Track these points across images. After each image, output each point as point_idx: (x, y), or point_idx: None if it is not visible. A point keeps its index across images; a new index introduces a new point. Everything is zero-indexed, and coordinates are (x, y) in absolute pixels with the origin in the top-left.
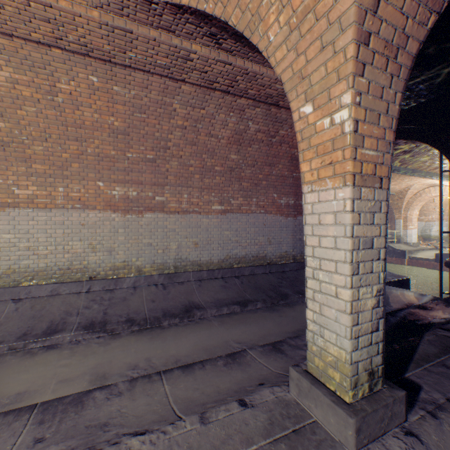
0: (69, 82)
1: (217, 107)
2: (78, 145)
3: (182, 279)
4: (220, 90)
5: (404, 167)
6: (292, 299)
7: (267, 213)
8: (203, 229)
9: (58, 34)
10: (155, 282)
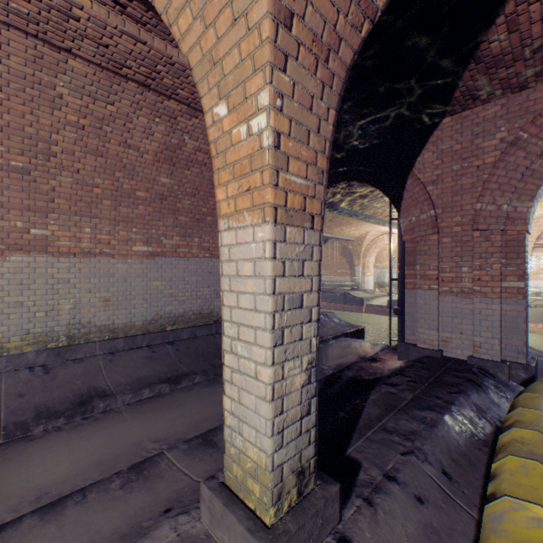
0: None
1: (135, 106)
2: None
3: (82, 354)
4: (135, 80)
5: (361, 213)
6: None
7: (214, 257)
8: (119, 279)
9: None
10: (30, 363)
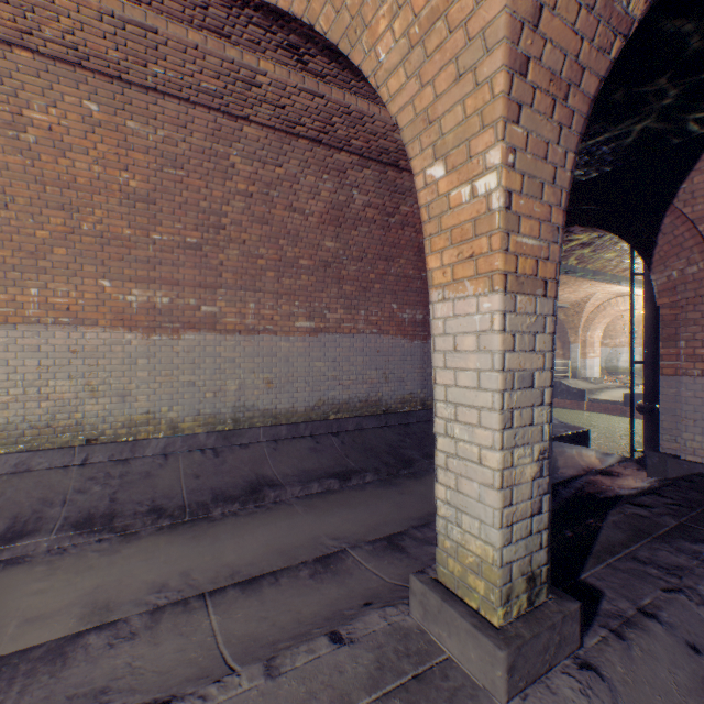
0: (47, 109)
1: (303, 165)
2: (65, 216)
3: (246, 439)
4: (307, 137)
5: (582, 267)
6: (419, 467)
7: (382, 333)
8: (281, 359)
9: (25, 25)
10: (201, 445)
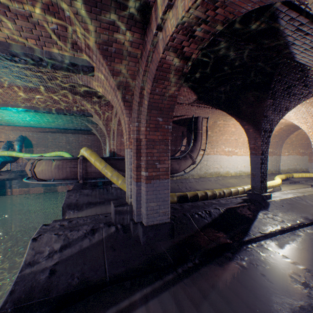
0: None
1: None
2: None
3: None
4: None
5: None
6: None
7: None
8: None
9: None
10: None
